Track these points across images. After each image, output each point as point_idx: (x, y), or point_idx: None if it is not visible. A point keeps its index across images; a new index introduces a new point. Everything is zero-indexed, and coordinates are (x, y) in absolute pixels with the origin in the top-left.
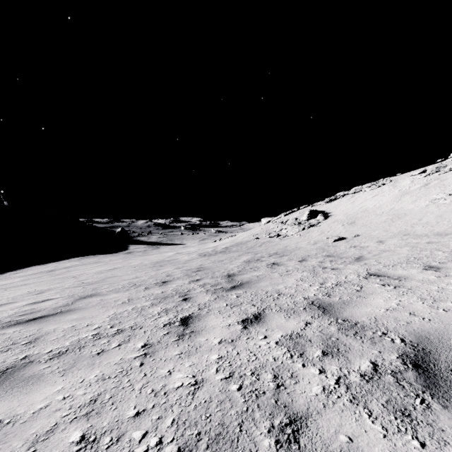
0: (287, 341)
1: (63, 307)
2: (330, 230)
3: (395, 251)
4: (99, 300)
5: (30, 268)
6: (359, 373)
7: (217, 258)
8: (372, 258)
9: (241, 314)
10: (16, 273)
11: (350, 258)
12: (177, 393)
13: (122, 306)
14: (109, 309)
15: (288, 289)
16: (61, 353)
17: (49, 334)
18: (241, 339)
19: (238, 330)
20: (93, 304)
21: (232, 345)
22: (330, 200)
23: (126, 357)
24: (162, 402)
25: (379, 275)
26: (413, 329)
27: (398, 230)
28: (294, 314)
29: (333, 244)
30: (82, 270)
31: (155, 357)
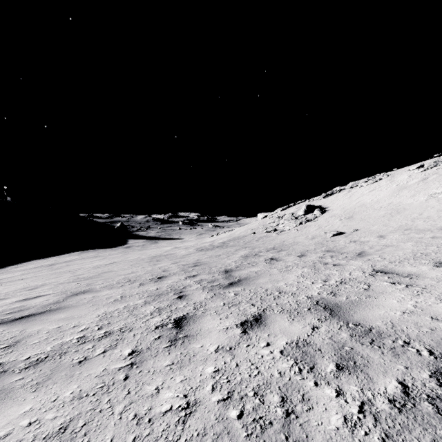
0: (294, 350)
1: (53, 305)
2: (327, 225)
3: (399, 246)
4: (91, 297)
5: (30, 262)
6: (386, 398)
7: (214, 252)
8: (375, 253)
9: (240, 315)
10: (17, 267)
11: (351, 253)
12: (164, 420)
13: (114, 304)
14: (99, 308)
15: (289, 287)
16: (40, 361)
17: (32, 336)
18: (241, 346)
19: (237, 334)
20: (84, 302)
21: (231, 354)
22: (327, 195)
23: (109, 367)
24: (145, 433)
25: (386, 272)
26: (440, 338)
27: (398, 225)
28: (298, 316)
29: (332, 239)
30: (81, 264)
31: (143, 368)
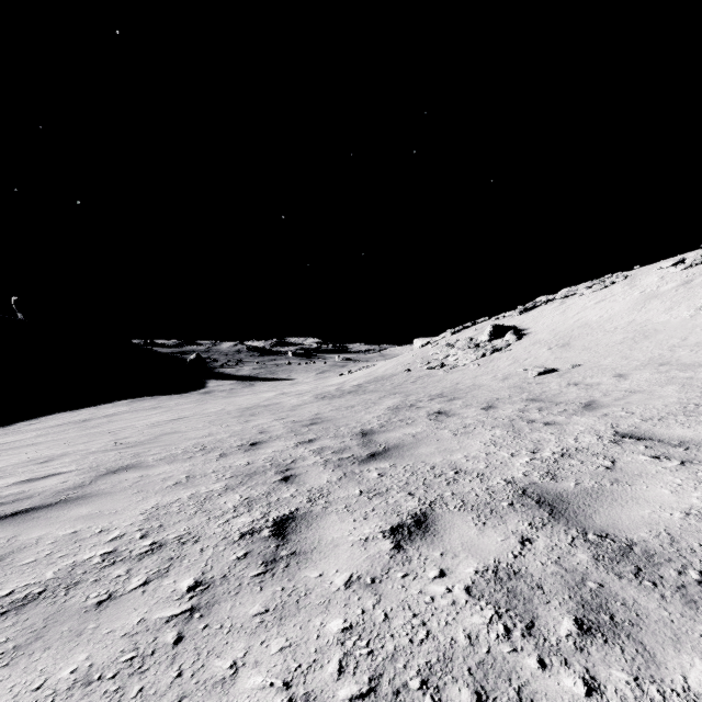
0: (491, 586)
1: (73, 490)
2: (528, 357)
3: (653, 391)
4: (138, 477)
5: (52, 415)
6: None
7: (344, 402)
8: (614, 404)
9: (389, 514)
10: (31, 424)
11: (573, 403)
12: None
13: (173, 491)
14: (148, 497)
15: (472, 462)
16: (29, 599)
17: (25, 549)
18: (392, 576)
19: (384, 552)
20: (125, 486)
21: (374, 593)
22: (526, 309)
23: (151, 615)
24: None
25: (641, 438)
26: None
27: (648, 357)
28: (493, 517)
29: (537, 380)
30: (131, 420)
31: (211, 620)
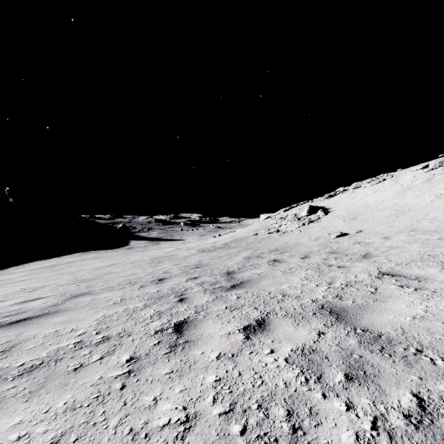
0: (299, 358)
1: (52, 307)
2: (331, 226)
3: (405, 247)
4: (91, 300)
5: (32, 263)
6: (401, 413)
7: (216, 254)
8: (381, 255)
9: (243, 320)
10: (19, 268)
11: (356, 255)
12: (162, 435)
13: (113, 307)
14: (98, 311)
15: (293, 290)
16: (34, 367)
17: (28, 341)
18: (244, 353)
19: (239, 340)
20: (83, 304)
21: (233, 362)
22: (330, 195)
23: (106, 375)
24: None
25: (393, 275)
26: None
27: (403, 226)
28: (303, 321)
29: (336, 240)
30: (82, 265)
31: (140, 377)
